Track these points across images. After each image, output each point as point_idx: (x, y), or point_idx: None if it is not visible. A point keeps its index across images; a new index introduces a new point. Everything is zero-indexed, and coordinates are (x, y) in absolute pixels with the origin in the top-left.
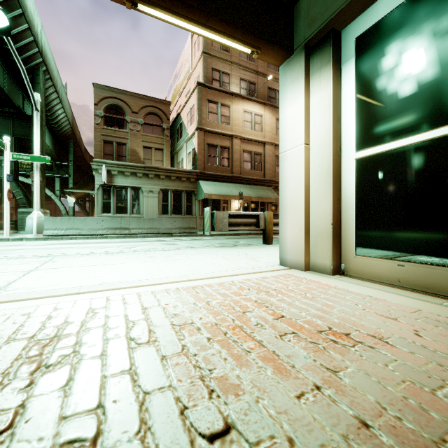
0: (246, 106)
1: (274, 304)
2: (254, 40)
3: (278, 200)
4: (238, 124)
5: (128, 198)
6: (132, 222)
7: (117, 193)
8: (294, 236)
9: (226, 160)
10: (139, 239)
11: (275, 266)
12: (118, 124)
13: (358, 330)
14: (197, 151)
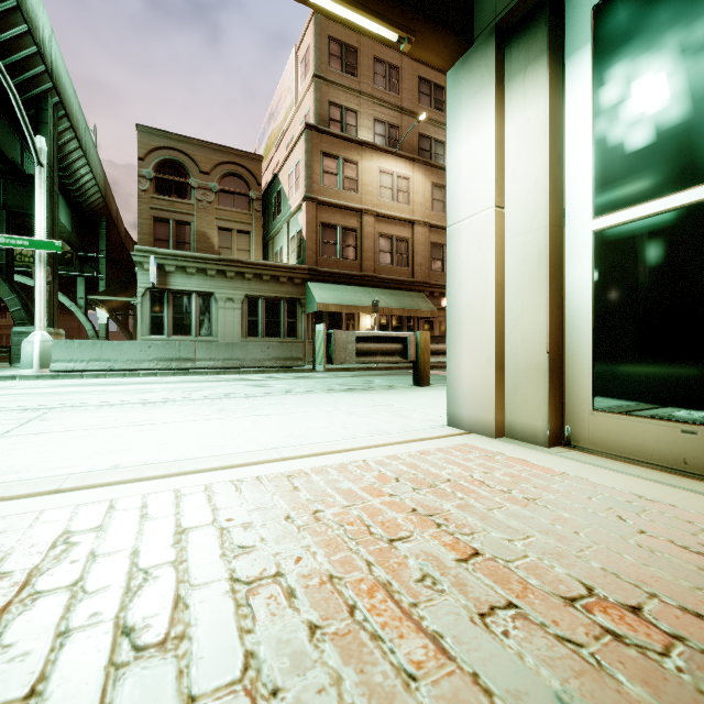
0: (383, 163)
1: (451, 519)
2: (404, 16)
3: (435, 314)
4: (371, 191)
5: (193, 310)
6: (199, 350)
7: (175, 302)
8: (475, 375)
9: (352, 250)
10: (209, 377)
11: (440, 428)
12: (178, 191)
13: (655, 594)
14: (304, 235)
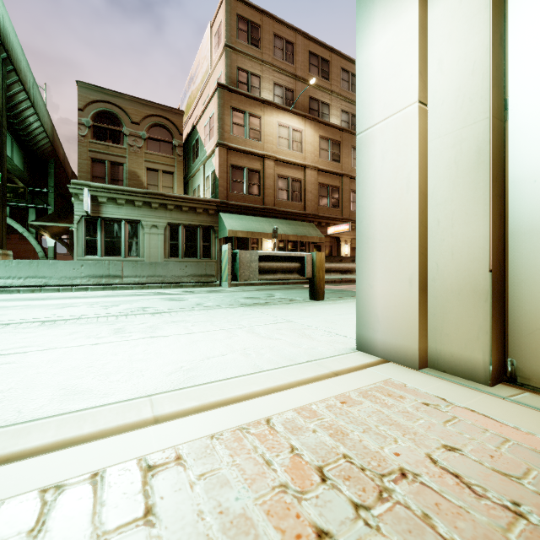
0: (281, 119)
1: None
2: None
3: (322, 240)
4: (271, 141)
5: (122, 235)
6: (126, 268)
7: (107, 228)
8: (392, 296)
9: (256, 187)
10: (133, 292)
11: (350, 353)
12: (112, 137)
13: None
14: (217, 174)
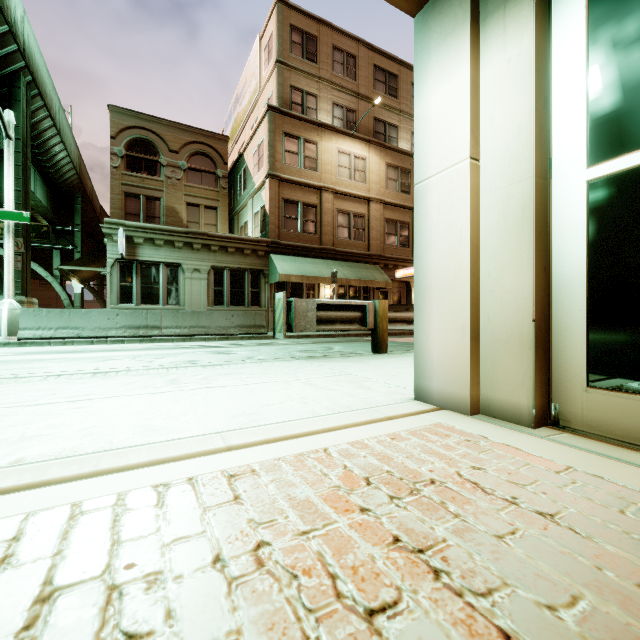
0: (341, 144)
1: (452, 558)
2: None
3: (389, 285)
4: (330, 170)
5: (160, 280)
6: (165, 318)
7: (144, 272)
8: (447, 345)
9: (312, 224)
10: (175, 344)
11: (407, 402)
12: (148, 168)
13: None
14: (267, 210)
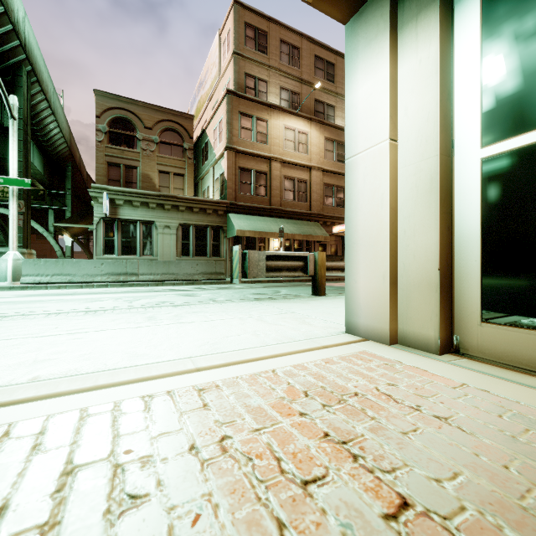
0: (287, 122)
1: (367, 447)
2: None
3: (327, 239)
4: (278, 143)
5: (137, 235)
6: (142, 266)
7: (124, 229)
8: (371, 289)
9: (263, 188)
10: (149, 288)
11: (339, 335)
12: (127, 142)
13: None
14: (226, 176)
